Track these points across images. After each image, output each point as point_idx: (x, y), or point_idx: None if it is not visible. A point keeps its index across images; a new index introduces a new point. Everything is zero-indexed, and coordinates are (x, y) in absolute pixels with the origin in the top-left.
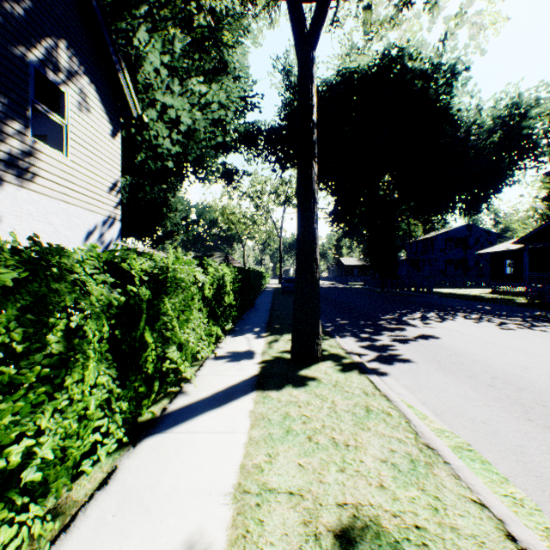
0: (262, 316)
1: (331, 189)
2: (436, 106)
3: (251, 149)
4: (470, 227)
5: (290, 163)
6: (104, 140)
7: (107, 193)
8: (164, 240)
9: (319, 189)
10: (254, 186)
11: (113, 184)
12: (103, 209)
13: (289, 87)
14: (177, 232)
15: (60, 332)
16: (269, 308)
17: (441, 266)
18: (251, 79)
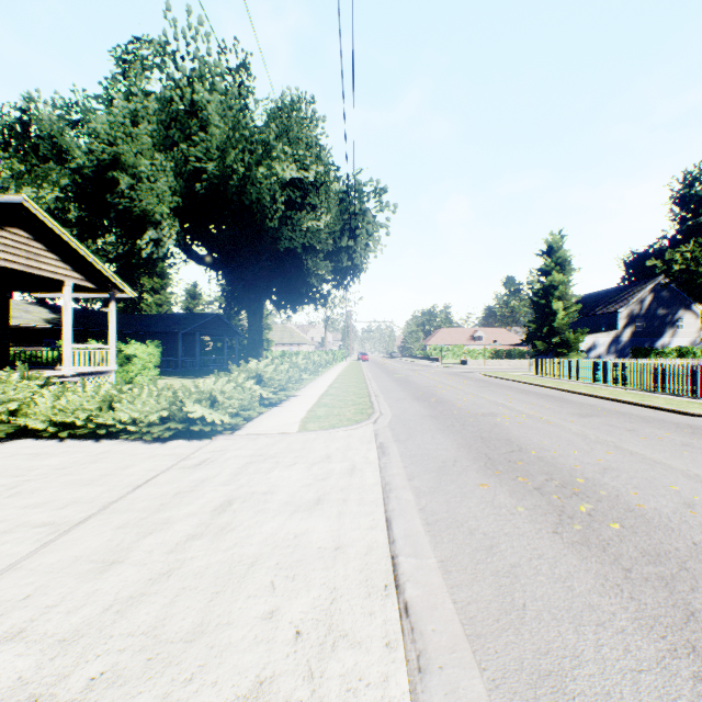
0: None
1: None
2: None
3: None
4: None
5: None
6: (693, 321)
7: (694, 333)
8: None
9: None
10: None
11: (696, 330)
12: (692, 336)
13: None
14: None
15: (671, 354)
16: None
17: None
18: None
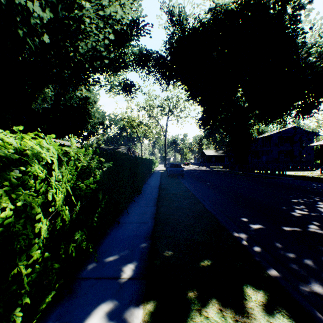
0: (146, 215)
1: (201, 100)
2: (289, 28)
3: (143, 65)
4: (295, 128)
5: (172, 79)
6: None
7: None
8: (88, 138)
9: (193, 100)
10: (148, 101)
11: None
12: None
13: (172, 19)
14: (97, 133)
15: None
16: (156, 195)
17: (275, 155)
18: (144, 16)
